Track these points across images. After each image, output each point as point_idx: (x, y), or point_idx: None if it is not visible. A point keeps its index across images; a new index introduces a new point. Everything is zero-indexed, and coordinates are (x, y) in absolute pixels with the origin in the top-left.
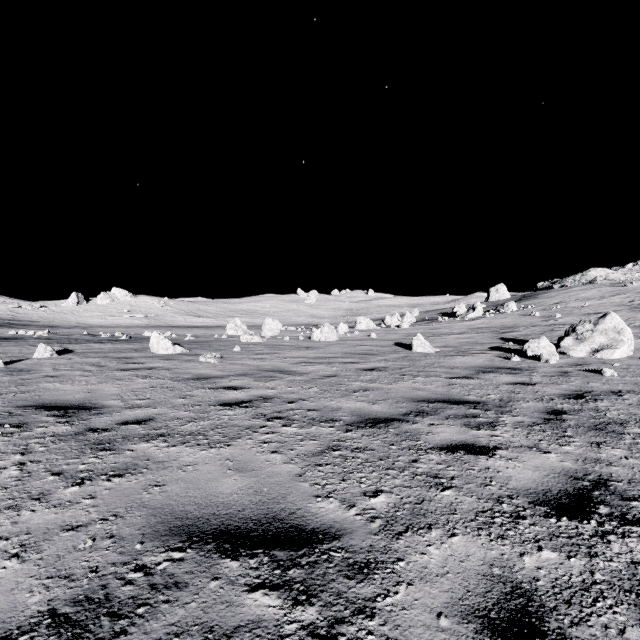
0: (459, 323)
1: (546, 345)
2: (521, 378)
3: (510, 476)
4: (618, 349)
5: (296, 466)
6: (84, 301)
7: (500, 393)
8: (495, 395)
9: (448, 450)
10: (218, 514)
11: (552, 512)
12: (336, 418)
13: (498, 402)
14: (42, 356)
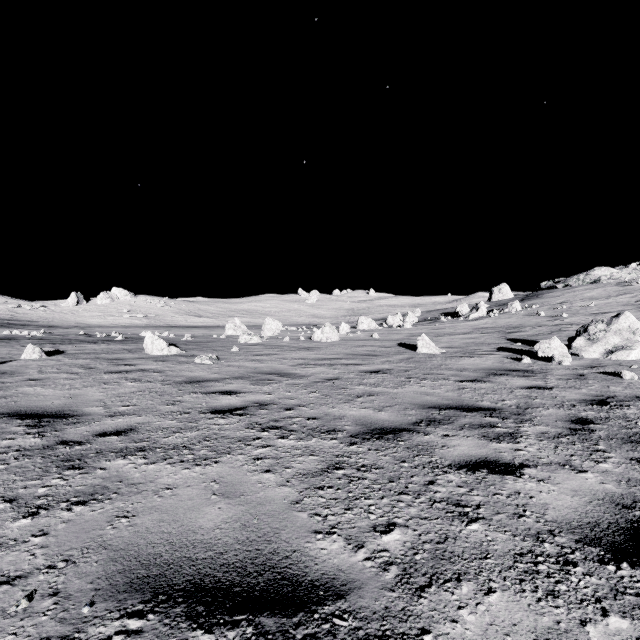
0: (463, 323)
1: (558, 346)
2: (535, 381)
3: (546, 503)
4: (634, 350)
5: (293, 490)
6: (84, 301)
7: (516, 398)
8: (511, 401)
9: (468, 468)
10: (194, 559)
11: (607, 555)
12: (339, 428)
13: (515, 409)
14: (30, 357)
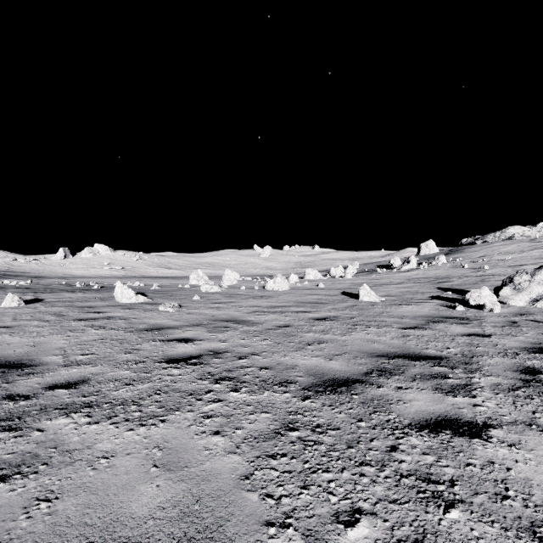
0: (396, 274)
1: (487, 295)
2: (473, 328)
3: (527, 478)
4: None
5: (242, 459)
6: (70, 255)
7: (459, 346)
8: (455, 348)
9: (430, 429)
10: None
11: None
12: (291, 379)
13: (461, 357)
14: (9, 305)
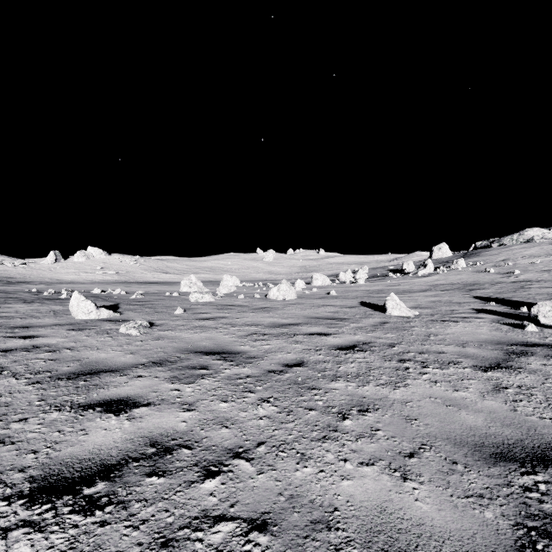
0: (414, 279)
1: None
2: None
3: None
4: None
5: None
6: (62, 259)
7: None
8: None
9: None
10: None
11: None
12: None
13: None
14: None
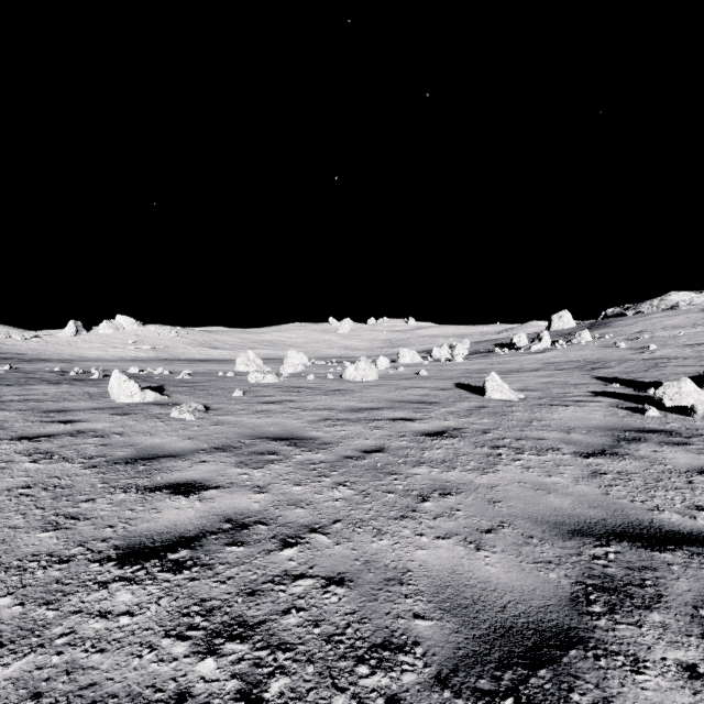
0: (525, 356)
1: (692, 391)
2: None
3: None
4: None
5: None
6: (84, 330)
7: None
8: None
9: None
10: None
11: None
12: (401, 631)
13: None
14: None
